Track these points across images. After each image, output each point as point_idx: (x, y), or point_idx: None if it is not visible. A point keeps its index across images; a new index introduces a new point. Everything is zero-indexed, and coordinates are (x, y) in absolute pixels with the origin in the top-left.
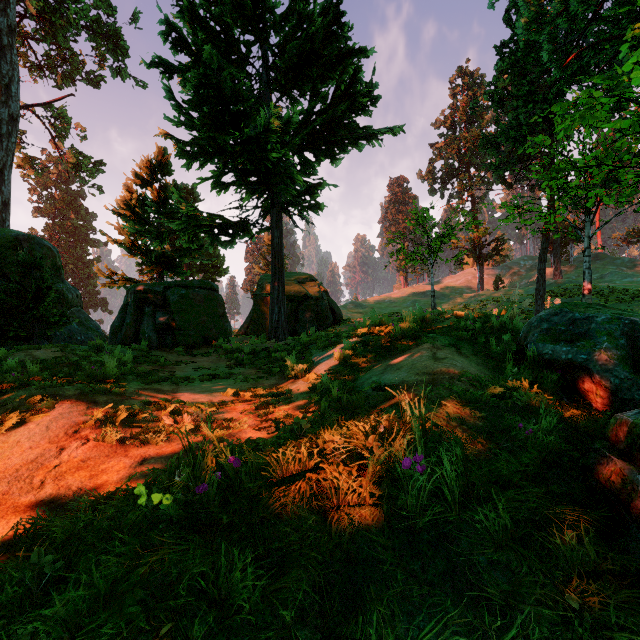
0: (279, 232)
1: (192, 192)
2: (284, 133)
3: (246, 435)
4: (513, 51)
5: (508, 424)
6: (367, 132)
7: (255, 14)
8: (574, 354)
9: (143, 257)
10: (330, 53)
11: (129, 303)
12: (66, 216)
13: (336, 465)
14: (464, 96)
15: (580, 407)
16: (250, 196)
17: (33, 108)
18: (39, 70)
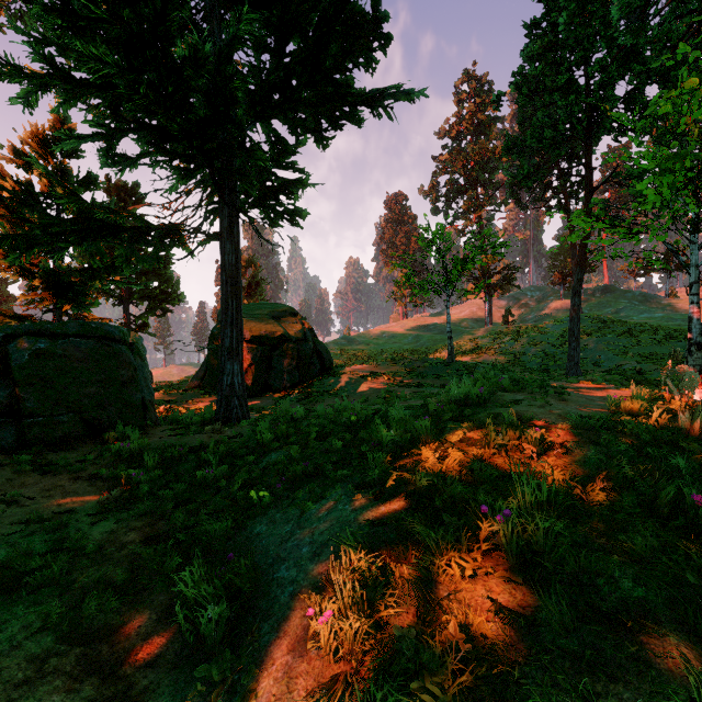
0: (233, 245)
1: (133, 192)
2: (227, 61)
3: None
4: (545, 33)
5: None
6: (371, 92)
7: None
8: None
9: (25, 278)
10: None
11: None
12: None
13: None
14: (471, 103)
15: None
16: (180, 183)
17: None
18: None
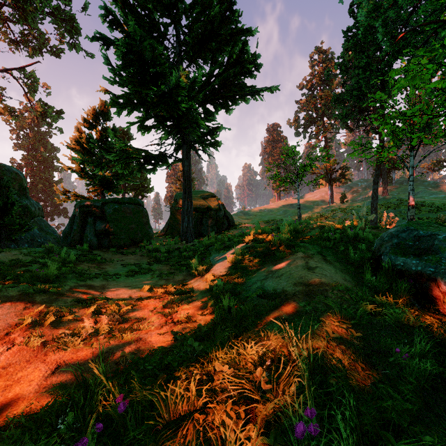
0: (188, 162)
1: (127, 133)
2: (191, 89)
3: (151, 338)
4: (355, 34)
5: (383, 345)
6: (252, 90)
7: (170, 3)
8: (423, 267)
9: (89, 180)
10: (225, 32)
11: (76, 215)
12: (37, 149)
13: (224, 401)
14: (320, 67)
15: (430, 312)
16: (167, 136)
17: (11, 71)
18: (16, 44)
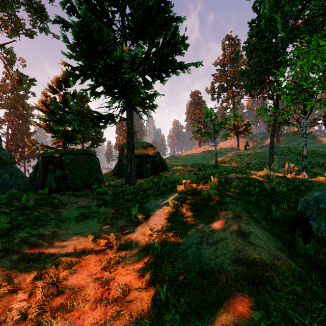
0: (131, 121)
1: (85, 97)
2: (133, 63)
3: None
4: (257, 25)
5: None
6: (181, 65)
7: None
8: None
9: (54, 133)
10: (160, 19)
11: (39, 164)
12: (17, 108)
13: None
14: (229, 50)
15: None
16: (114, 100)
17: None
18: None
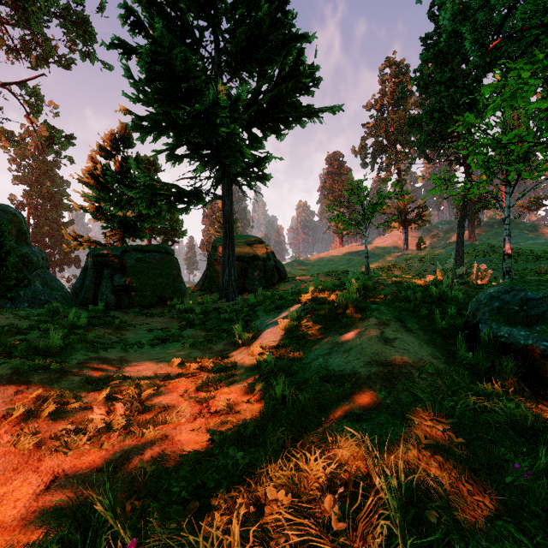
0: (229, 200)
1: (154, 163)
2: (233, 109)
3: (180, 436)
4: (436, 42)
5: (494, 455)
6: (309, 110)
7: (207, 1)
8: (535, 340)
9: (106, 222)
10: (276, 38)
11: (88, 266)
12: (43, 183)
13: (280, 547)
14: (391, 83)
15: (545, 400)
16: (203, 167)
17: (9, 86)
18: (15, 52)
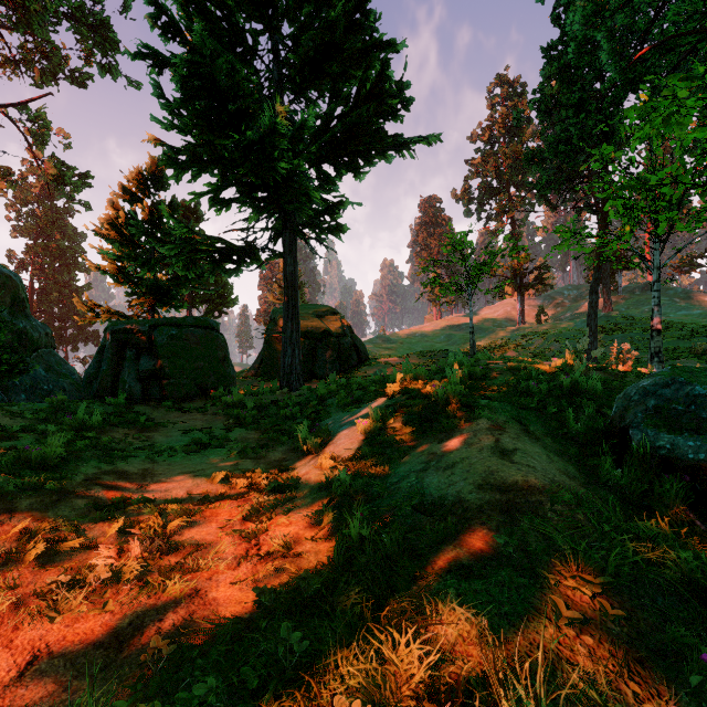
0: (293, 259)
1: (195, 210)
2: (297, 139)
3: (216, 592)
4: (562, 54)
5: (669, 636)
6: (397, 141)
7: None
8: None
9: (132, 287)
10: (353, 46)
11: (106, 345)
12: (50, 236)
13: None
14: (503, 107)
15: None
16: (257, 216)
17: (5, 109)
18: (13, 65)
